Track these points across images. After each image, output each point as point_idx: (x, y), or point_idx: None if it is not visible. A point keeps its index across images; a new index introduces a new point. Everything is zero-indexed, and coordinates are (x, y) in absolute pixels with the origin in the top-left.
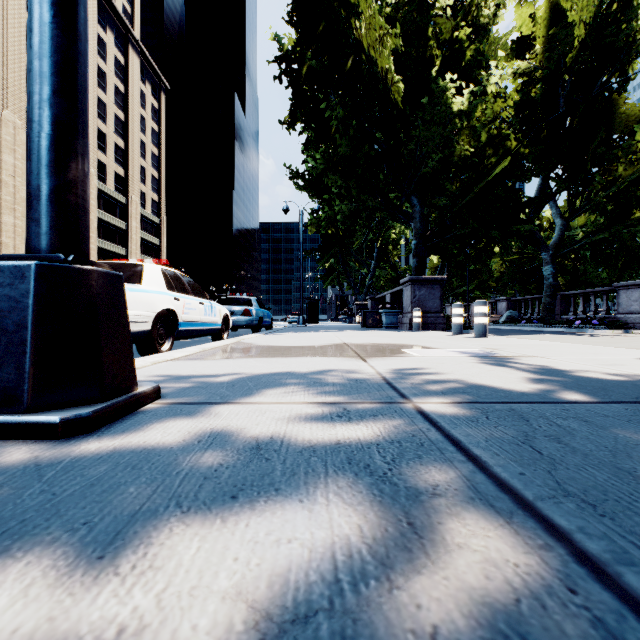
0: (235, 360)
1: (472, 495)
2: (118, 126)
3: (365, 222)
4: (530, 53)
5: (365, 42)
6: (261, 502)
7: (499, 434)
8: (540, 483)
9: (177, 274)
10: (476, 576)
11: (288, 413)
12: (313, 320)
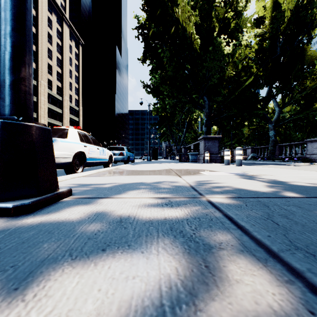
0: (114, 176)
1: (242, 249)
2: (58, 62)
3: (180, 109)
4: (263, 25)
5: (180, 19)
6: (119, 253)
7: (253, 214)
8: (280, 241)
9: (86, 134)
10: (249, 302)
11: (139, 203)
12: (155, 158)
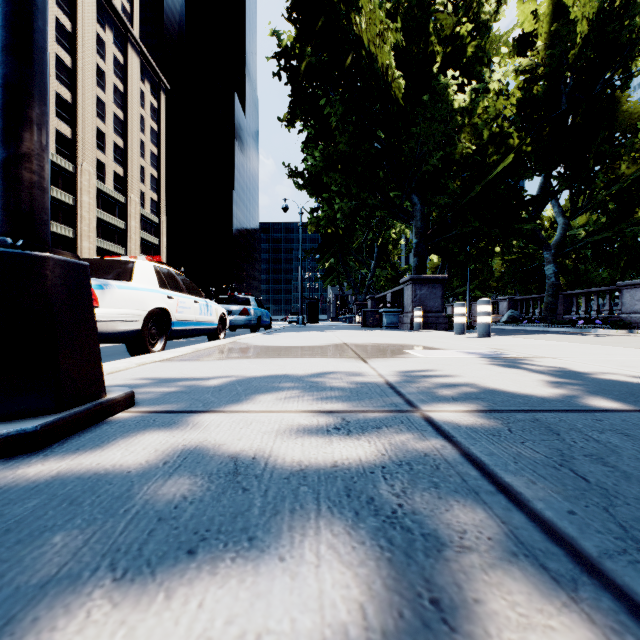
0: (227, 361)
1: (513, 548)
2: (117, 125)
3: (365, 220)
4: (532, 50)
5: (365, 38)
6: (226, 561)
7: (529, 453)
8: (599, 528)
9: (171, 272)
10: None
11: (277, 424)
12: (313, 320)
